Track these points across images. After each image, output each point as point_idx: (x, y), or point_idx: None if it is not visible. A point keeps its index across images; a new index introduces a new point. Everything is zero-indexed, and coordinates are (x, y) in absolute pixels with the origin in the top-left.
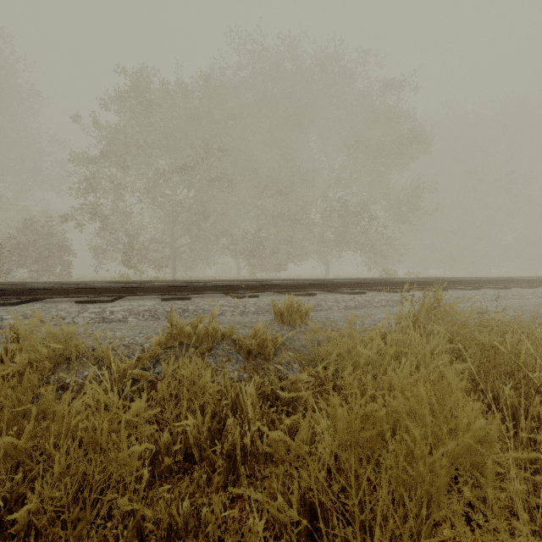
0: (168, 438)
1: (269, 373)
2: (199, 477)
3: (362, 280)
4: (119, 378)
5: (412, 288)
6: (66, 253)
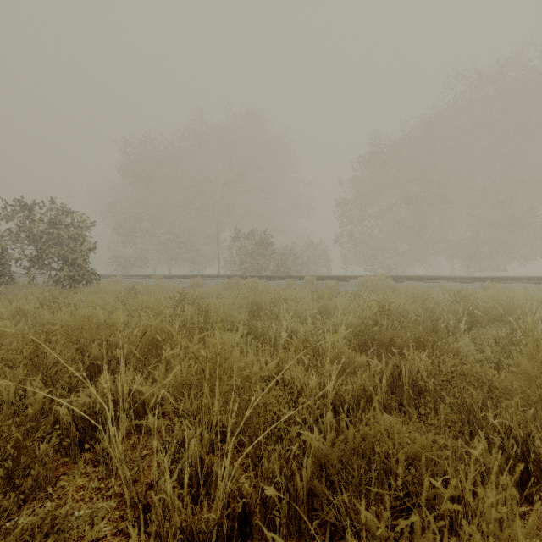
0: None
1: None
2: None
3: None
4: None
5: None
6: (328, 260)
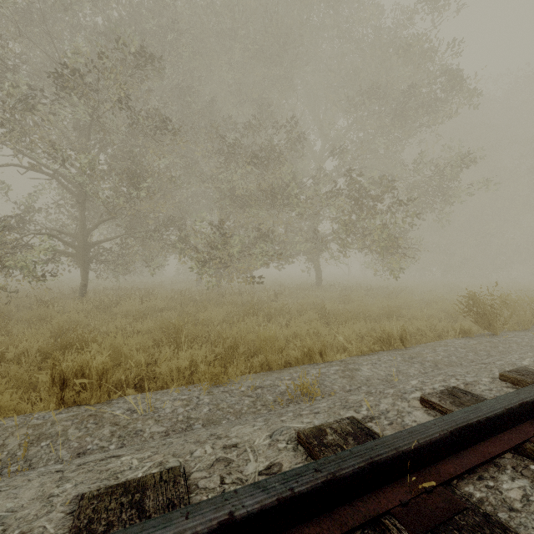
0: None
1: None
2: None
3: None
4: None
5: None
6: None
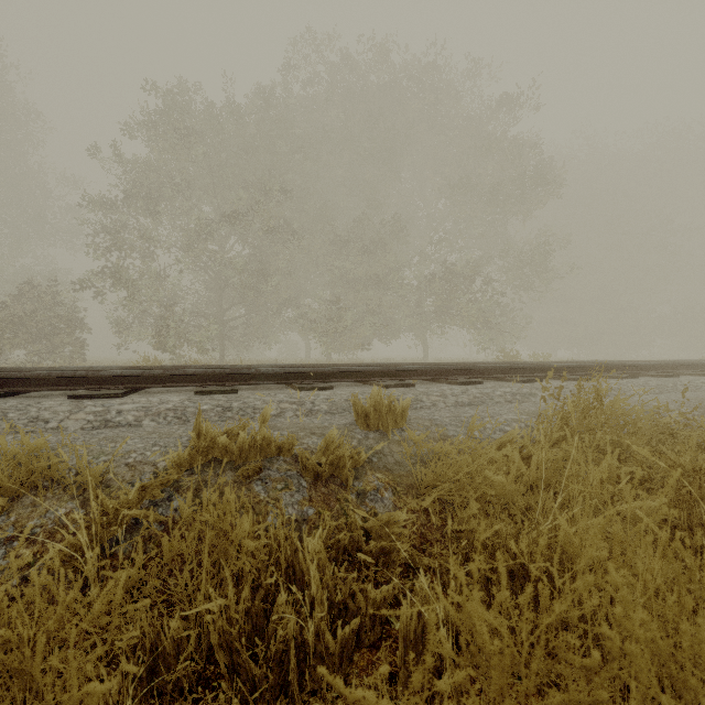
0: (179, 630)
1: (348, 506)
2: (228, 700)
3: (476, 365)
4: (109, 523)
5: (544, 376)
6: (77, 329)
